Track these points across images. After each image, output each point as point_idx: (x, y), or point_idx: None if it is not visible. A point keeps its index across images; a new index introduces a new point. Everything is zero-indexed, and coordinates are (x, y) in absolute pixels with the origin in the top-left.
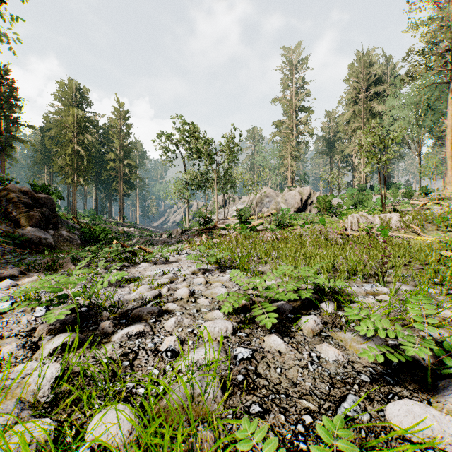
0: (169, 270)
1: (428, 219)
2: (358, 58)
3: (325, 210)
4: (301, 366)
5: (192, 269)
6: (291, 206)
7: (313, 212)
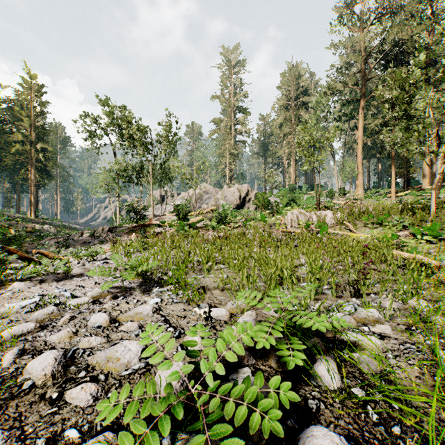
0: (58, 293)
1: (357, 217)
2: (289, 68)
3: (264, 207)
4: None
5: (97, 291)
6: (230, 203)
7: (251, 209)
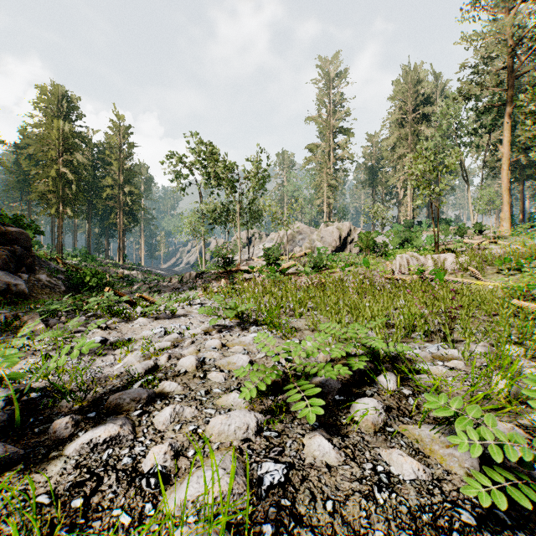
0: (174, 327)
1: (487, 261)
2: (404, 73)
3: (369, 249)
4: (365, 495)
5: (205, 326)
6: (328, 245)
7: (353, 251)
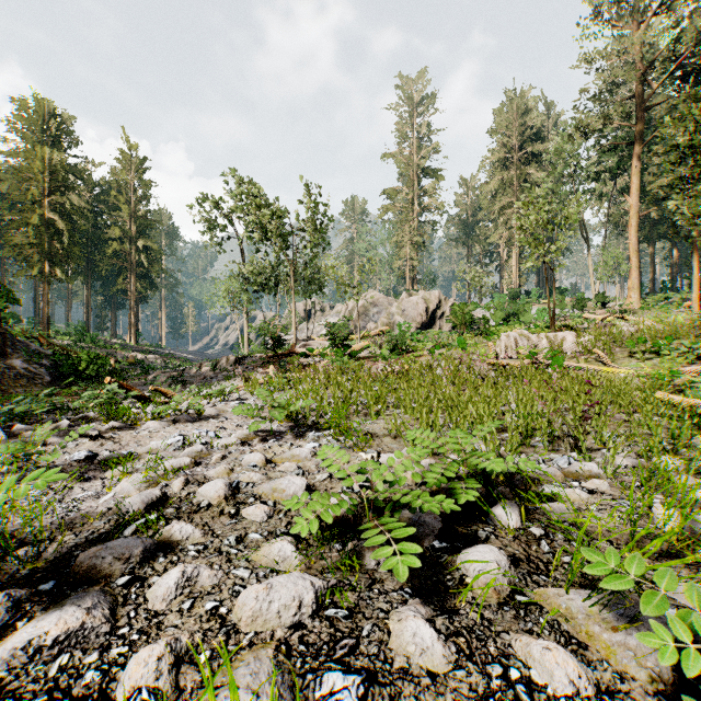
0: (198, 434)
1: (617, 341)
2: (509, 100)
3: (465, 326)
4: None
5: (243, 432)
6: (411, 320)
7: (444, 329)
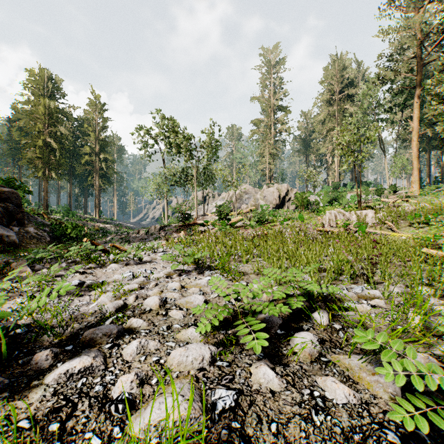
0: (141, 272)
1: (401, 216)
2: (332, 61)
3: (303, 206)
4: (304, 418)
5: (167, 271)
6: (269, 203)
7: (290, 208)
